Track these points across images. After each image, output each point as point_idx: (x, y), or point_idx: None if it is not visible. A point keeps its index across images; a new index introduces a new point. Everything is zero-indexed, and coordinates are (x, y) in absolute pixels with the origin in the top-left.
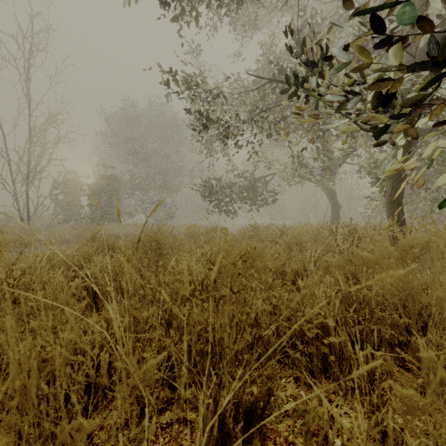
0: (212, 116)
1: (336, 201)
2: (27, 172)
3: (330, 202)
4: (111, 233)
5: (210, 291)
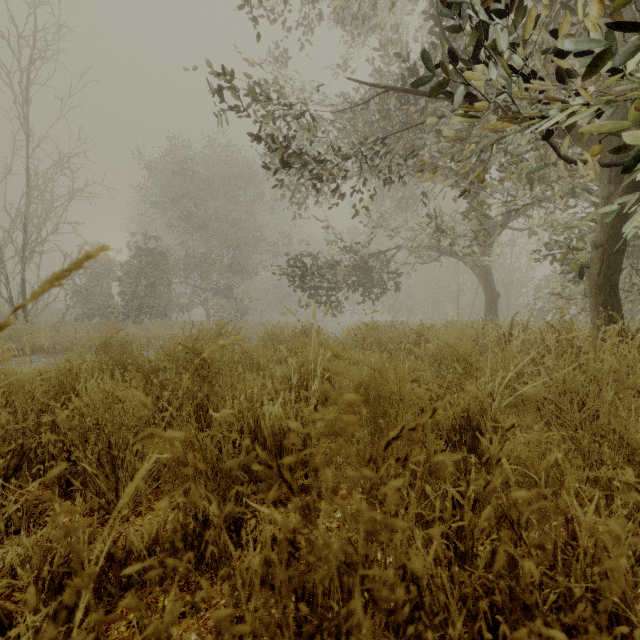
0: (304, 151)
1: (493, 286)
2: (23, 243)
3: (484, 288)
4: (150, 336)
5: (277, 593)
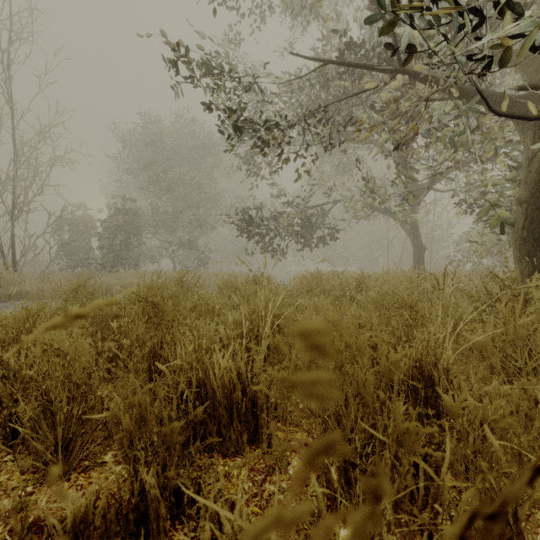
0: (256, 119)
1: (420, 240)
2: (12, 203)
3: (412, 242)
4: (122, 284)
5: None
